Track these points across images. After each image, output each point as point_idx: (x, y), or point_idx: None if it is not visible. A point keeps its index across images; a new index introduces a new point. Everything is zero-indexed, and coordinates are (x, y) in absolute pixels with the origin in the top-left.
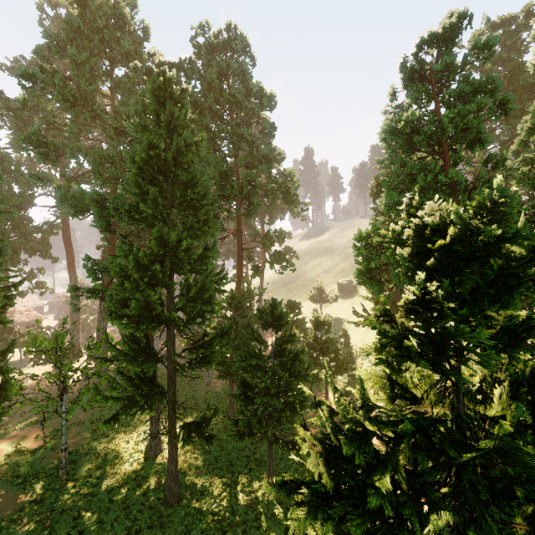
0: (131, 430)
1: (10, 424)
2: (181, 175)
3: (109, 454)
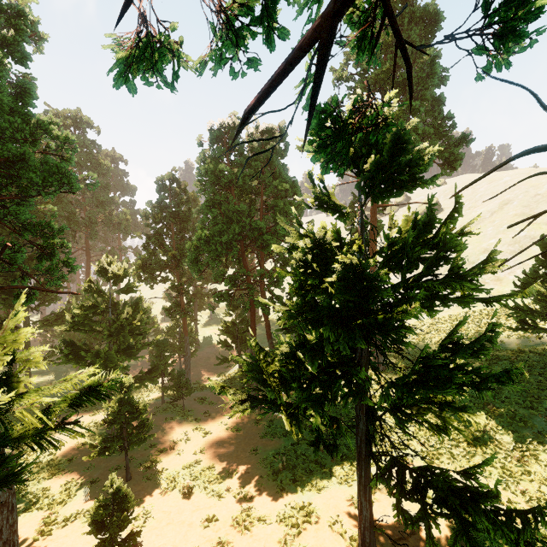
0: None
1: None
2: None
3: None
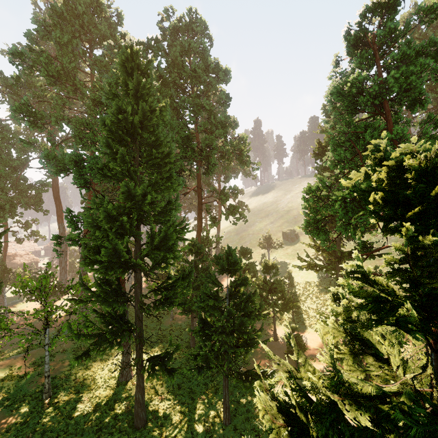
0: (106, 358)
1: (6, 350)
2: (149, 138)
3: (86, 380)
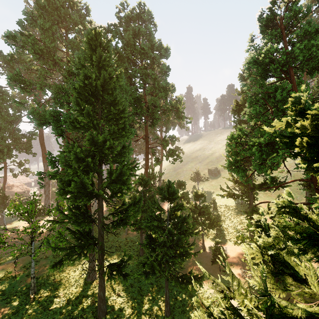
0: (77, 263)
1: (4, 257)
2: (109, 99)
3: (62, 279)
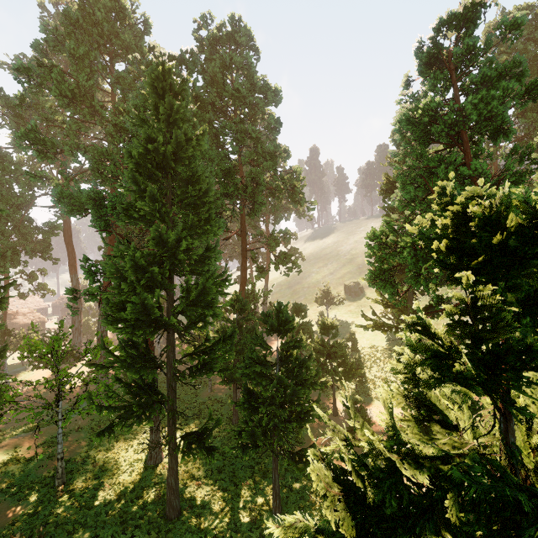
0: (131, 438)
1: (8, 429)
2: (183, 172)
3: (107, 463)
